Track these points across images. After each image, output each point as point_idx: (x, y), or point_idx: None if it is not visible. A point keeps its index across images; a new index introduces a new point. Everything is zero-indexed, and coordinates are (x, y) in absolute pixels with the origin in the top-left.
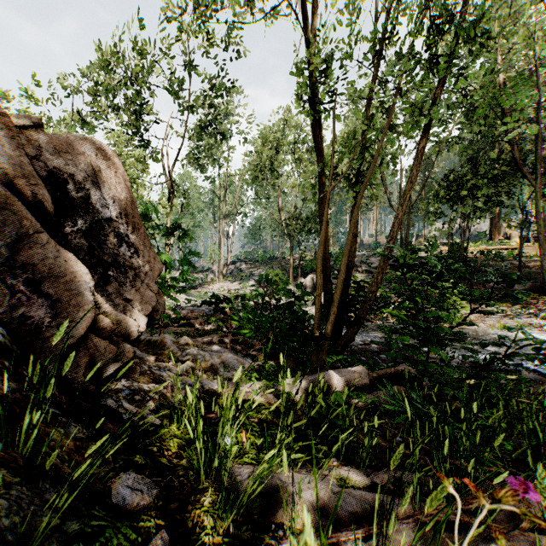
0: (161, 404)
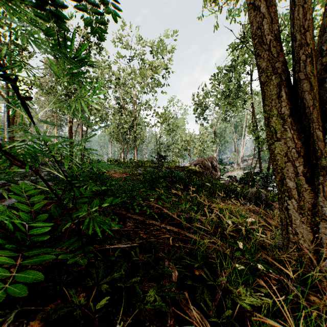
0: None
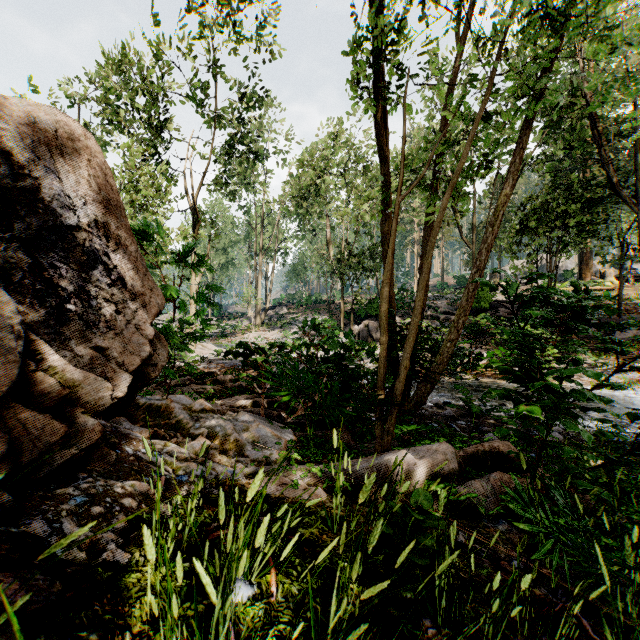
0: (139, 519)
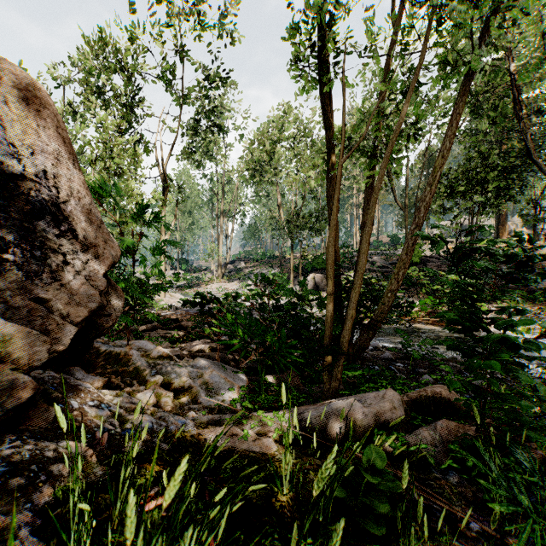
0: (67, 489)
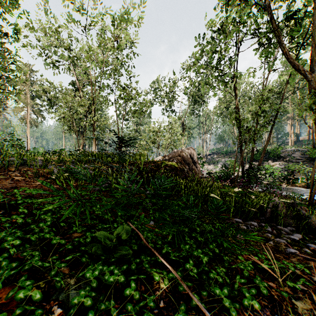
0: None
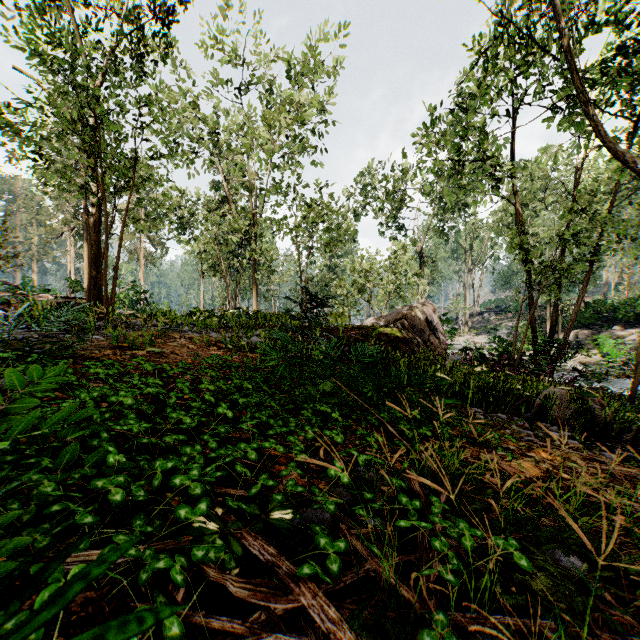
0: None
